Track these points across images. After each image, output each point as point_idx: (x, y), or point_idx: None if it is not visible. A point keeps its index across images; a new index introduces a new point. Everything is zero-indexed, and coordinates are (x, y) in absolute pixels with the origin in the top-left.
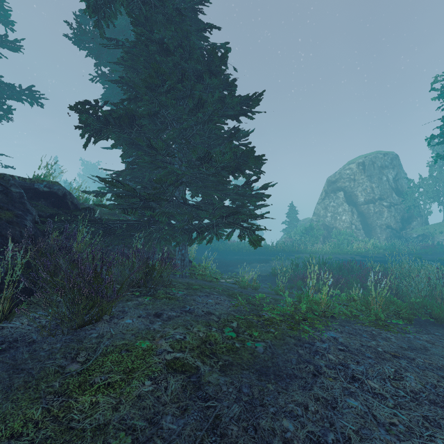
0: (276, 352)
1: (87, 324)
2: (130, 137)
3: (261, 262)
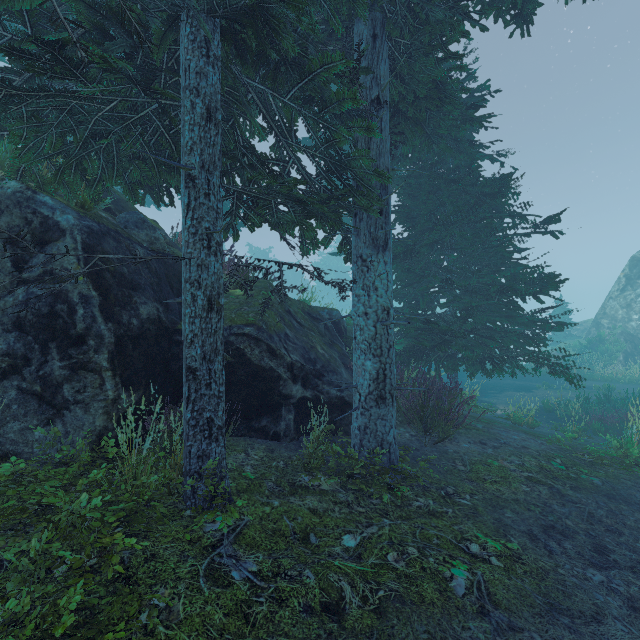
0: (616, 486)
1: (440, 441)
2: (409, 265)
3: (519, 390)
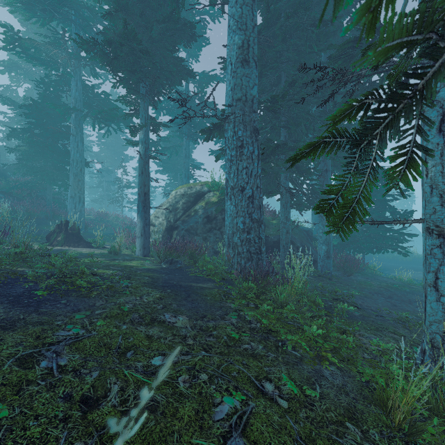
0: (414, 291)
1: (349, 275)
2: None
3: (417, 270)
